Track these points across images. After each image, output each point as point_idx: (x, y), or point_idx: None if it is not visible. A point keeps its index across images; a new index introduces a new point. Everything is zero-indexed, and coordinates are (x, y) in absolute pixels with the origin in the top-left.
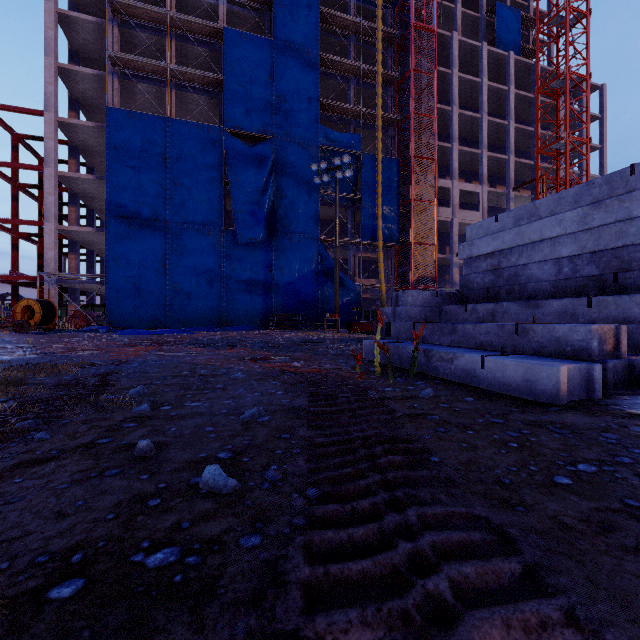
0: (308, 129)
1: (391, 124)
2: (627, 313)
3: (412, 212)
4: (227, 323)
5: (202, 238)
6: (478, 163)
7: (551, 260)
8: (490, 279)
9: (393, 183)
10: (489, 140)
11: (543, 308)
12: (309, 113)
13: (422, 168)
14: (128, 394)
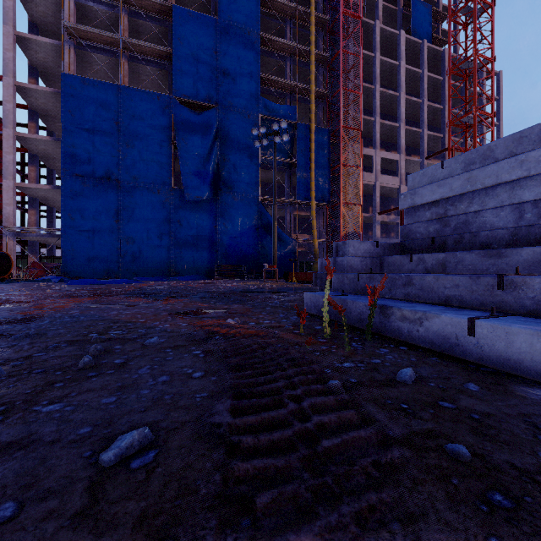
0: (249, 100)
1: (322, 98)
2: None
3: (341, 176)
4: (176, 273)
5: (152, 196)
6: (396, 135)
7: (509, 205)
8: (435, 228)
9: (324, 150)
10: (405, 116)
11: (508, 257)
12: (250, 86)
13: (350, 137)
14: None
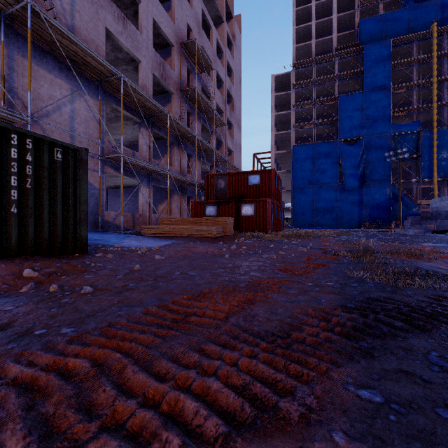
0: (384, 128)
1: (446, 105)
2: (445, 223)
3: None
4: (340, 225)
5: (329, 189)
6: None
7: (444, 211)
8: (435, 214)
9: (446, 142)
10: None
11: (437, 222)
12: (384, 119)
13: None
14: None
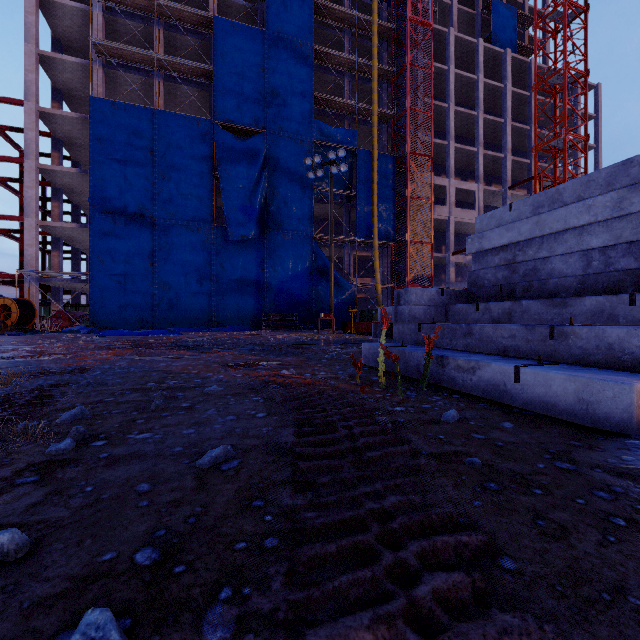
0: (302, 123)
1: (387, 120)
2: None
3: (408, 210)
4: (217, 323)
5: (191, 235)
6: (474, 161)
7: (578, 252)
8: (503, 275)
9: (389, 180)
10: (485, 138)
11: (572, 307)
12: (303, 107)
13: (418, 165)
14: (58, 419)
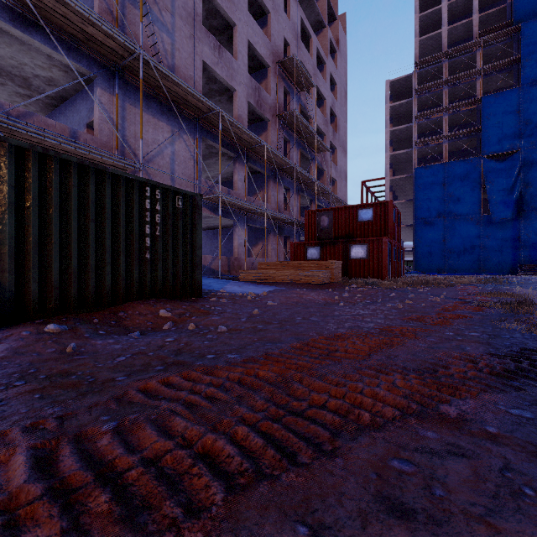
0: None
1: None
2: None
3: None
4: (484, 270)
5: (467, 223)
6: None
7: None
8: None
9: None
10: None
11: None
12: None
13: None
14: None
